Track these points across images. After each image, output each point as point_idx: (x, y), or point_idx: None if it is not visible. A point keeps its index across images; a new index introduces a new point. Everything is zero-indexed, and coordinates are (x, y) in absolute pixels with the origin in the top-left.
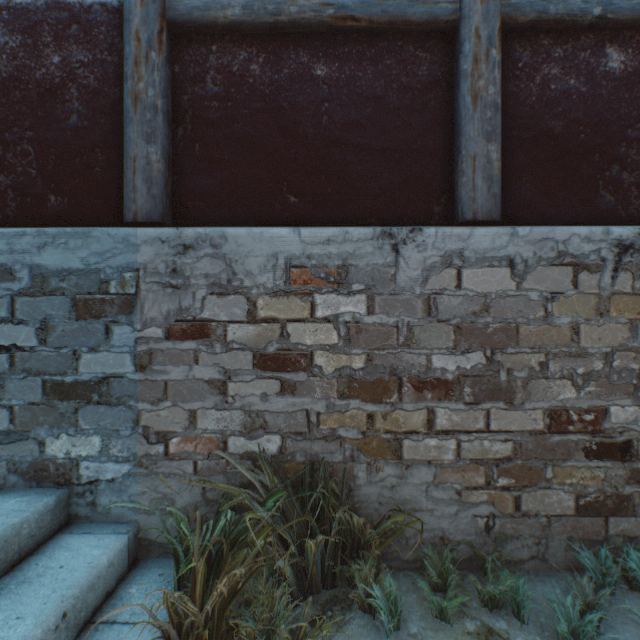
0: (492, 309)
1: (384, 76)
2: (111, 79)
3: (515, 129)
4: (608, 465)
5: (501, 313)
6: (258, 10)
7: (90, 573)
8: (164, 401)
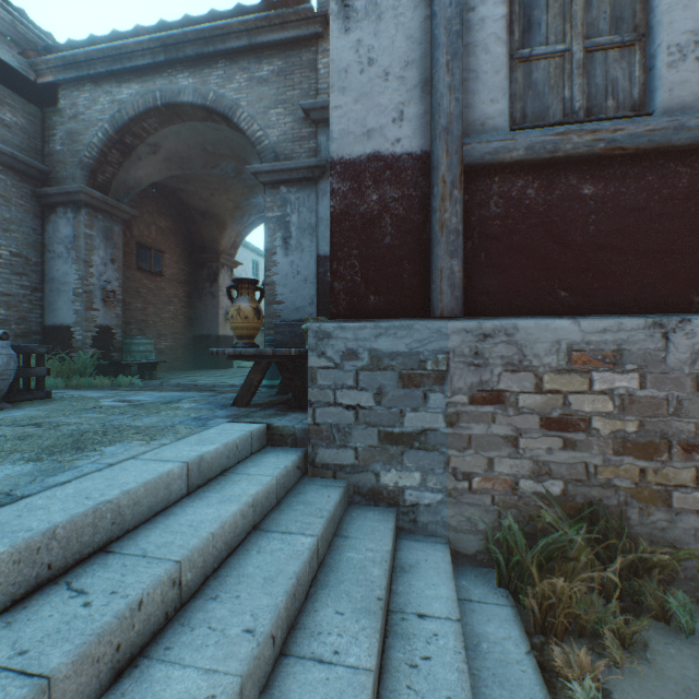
0: None
1: (645, 190)
2: (415, 209)
3: None
4: None
5: None
6: (538, 150)
7: (450, 566)
8: (468, 449)
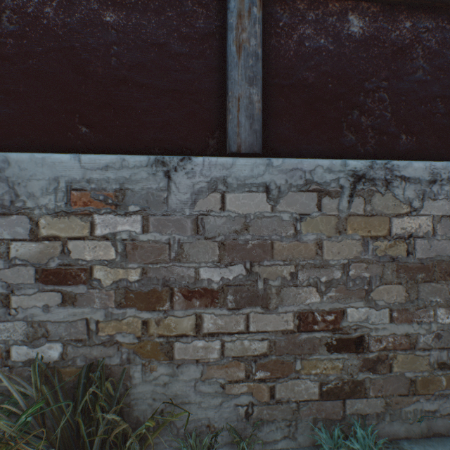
0: (251, 228)
1: (166, 26)
2: None
3: (277, 77)
4: (346, 357)
5: (259, 231)
6: None
7: None
8: None
